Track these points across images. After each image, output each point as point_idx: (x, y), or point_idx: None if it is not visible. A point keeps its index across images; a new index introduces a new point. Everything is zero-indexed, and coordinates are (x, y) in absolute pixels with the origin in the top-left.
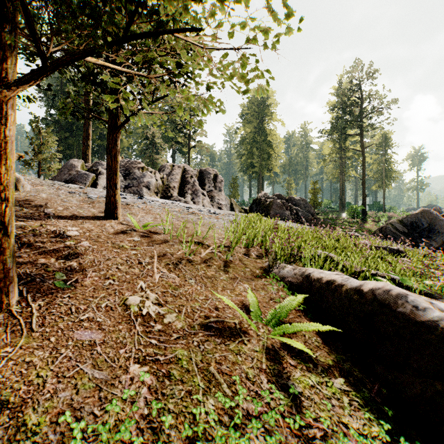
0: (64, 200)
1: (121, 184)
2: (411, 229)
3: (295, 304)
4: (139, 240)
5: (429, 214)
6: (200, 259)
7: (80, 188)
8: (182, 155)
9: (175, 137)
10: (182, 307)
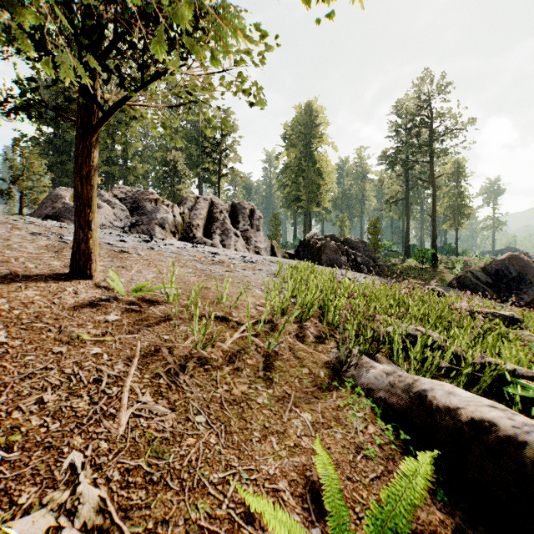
0: (11, 247)
1: (126, 221)
2: (496, 278)
3: (422, 488)
4: (116, 319)
5: (519, 260)
6: (222, 354)
7: (60, 227)
8: (211, 186)
9: (203, 163)
10: (163, 529)
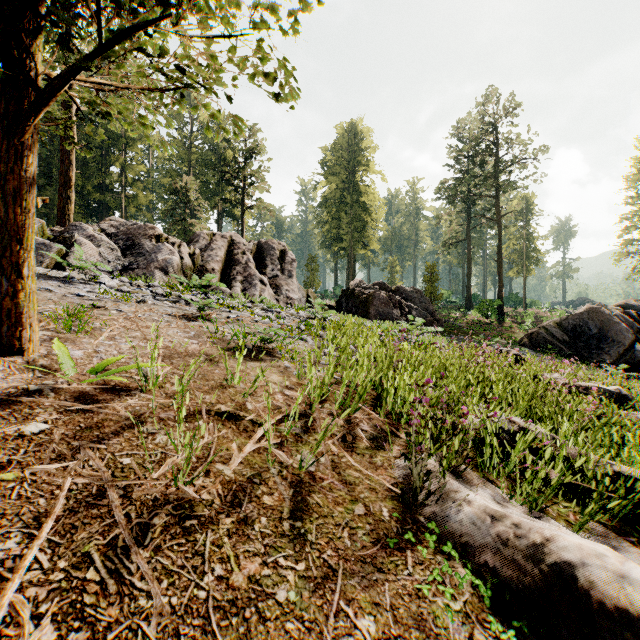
0: None
1: (116, 263)
2: (574, 336)
3: None
4: (41, 430)
5: (600, 314)
6: (221, 489)
7: None
8: (233, 221)
9: (222, 193)
10: None
